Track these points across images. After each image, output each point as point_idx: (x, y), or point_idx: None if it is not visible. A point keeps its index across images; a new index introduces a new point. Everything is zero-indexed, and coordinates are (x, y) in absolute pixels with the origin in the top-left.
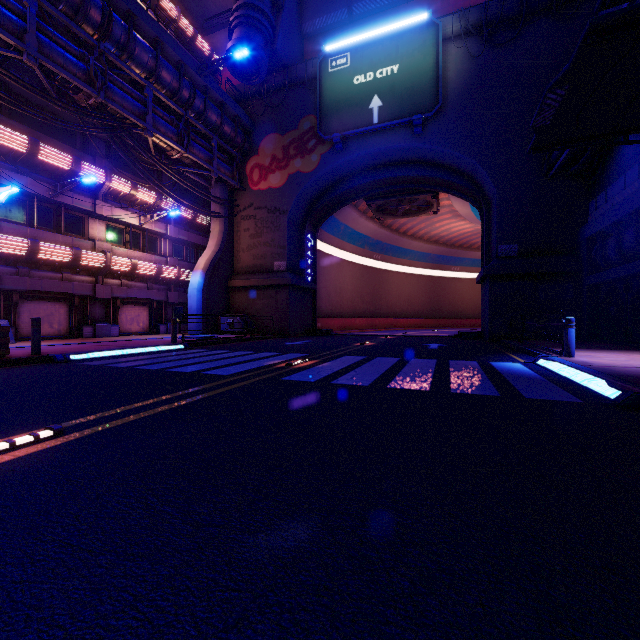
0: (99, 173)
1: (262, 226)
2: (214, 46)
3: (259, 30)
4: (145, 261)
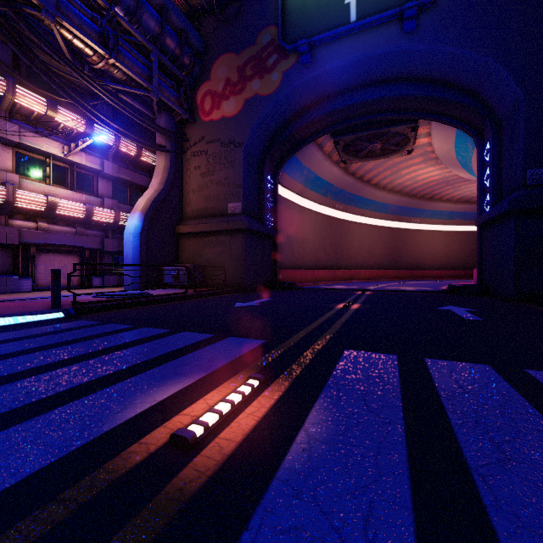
0: None
1: (214, 162)
2: None
3: None
4: (72, 201)
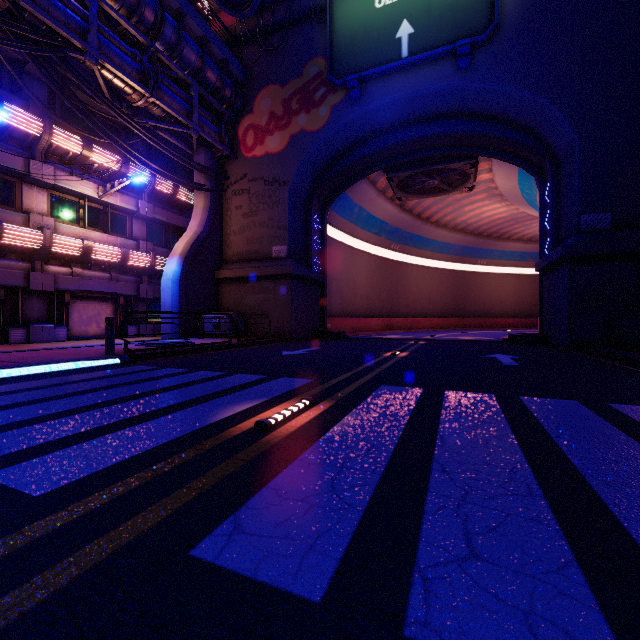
0: (33, 121)
1: (257, 202)
2: None
3: None
4: (106, 244)
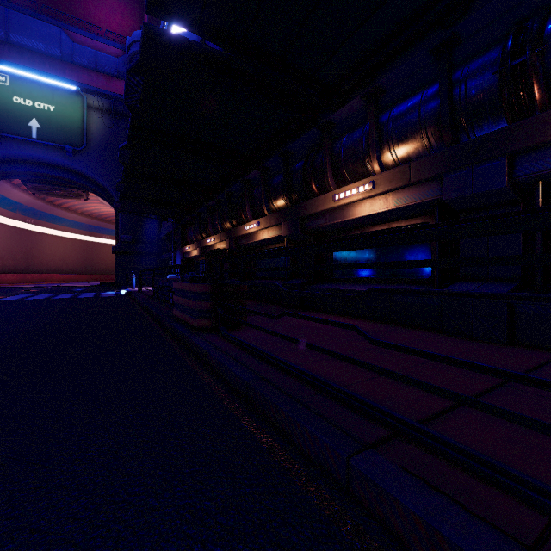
0: None
1: None
2: None
3: None
4: None
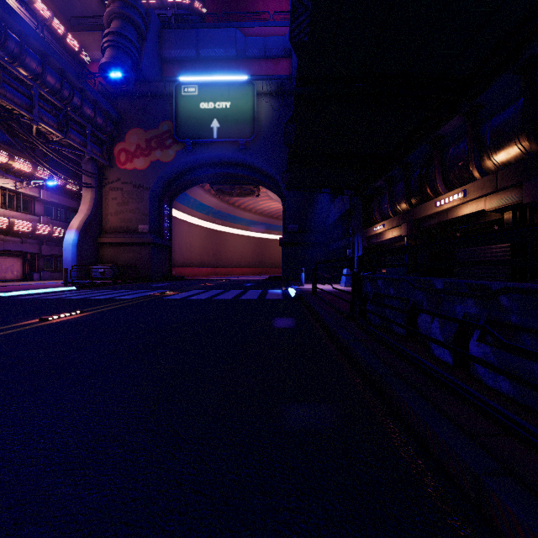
0: None
1: (128, 197)
2: (82, 43)
3: (128, 54)
4: (20, 219)
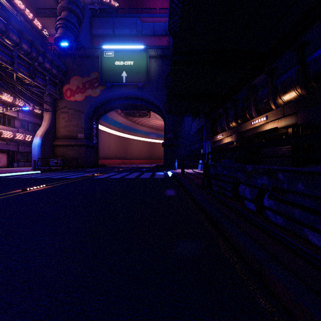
0: None
1: (72, 117)
2: (43, 24)
3: (72, 31)
4: (6, 130)
